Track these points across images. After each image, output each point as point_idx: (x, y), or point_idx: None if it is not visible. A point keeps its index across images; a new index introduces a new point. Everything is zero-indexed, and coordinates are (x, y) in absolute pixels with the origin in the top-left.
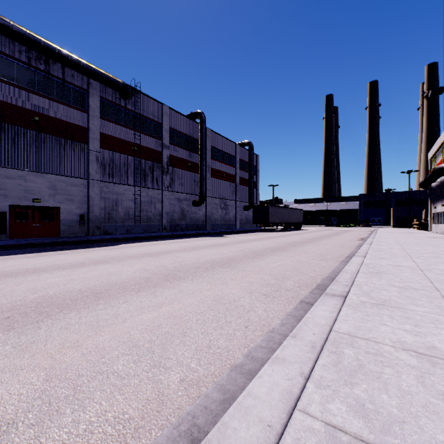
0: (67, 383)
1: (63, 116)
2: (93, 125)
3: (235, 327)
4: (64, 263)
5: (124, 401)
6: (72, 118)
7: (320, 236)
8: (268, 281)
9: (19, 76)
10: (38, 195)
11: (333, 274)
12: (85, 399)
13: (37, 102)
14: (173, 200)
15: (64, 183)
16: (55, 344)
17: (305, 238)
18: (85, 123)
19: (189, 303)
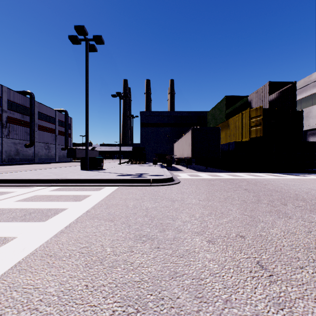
0: None
1: None
2: None
3: None
4: None
5: None
6: None
7: None
8: None
9: None
10: None
11: None
12: None
13: None
14: (10, 144)
15: None
16: None
17: None
18: None
19: None
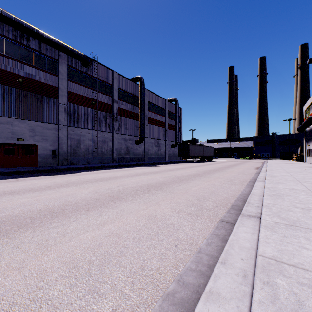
0: None
1: (40, 78)
2: (62, 85)
3: (166, 245)
4: (35, 186)
5: None
6: (47, 80)
7: (227, 166)
8: (192, 201)
9: (7, 49)
10: (21, 136)
11: (242, 195)
12: None
13: (21, 68)
14: (120, 140)
15: (40, 127)
16: (2, 265)
17: (216, 168)
18: (56, 83)
19: (128, 222)
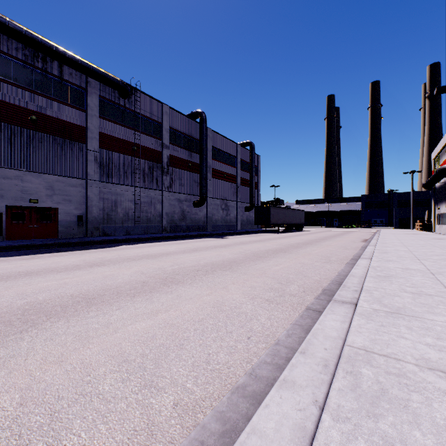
0: (44, 409)
1: (61, 115)
2: (91, 125)
3: (236, 338)
4: (58, 265)
5: (107, 432)
6: (70, 118)
7: (323, 238)
8: (271, 285)
9: (16, 74)
10: (35, 196)
11: (339, 277)
12: (62, 430)
13: (34, 100)
14: (173, 201)
15: (62, 183)
16: (37, 359)
17: (307, 240)
18: (84, 122)
19: (187, 310)
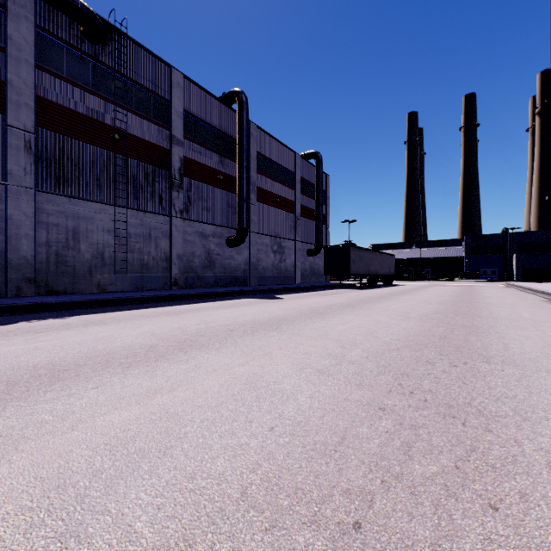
0: None
1: None
2: (17, 78)
3: None
4: None
5: None
6: None
7: (459, 298)
8: None
9: None
10: None
11: None
12: None
13: None
14: (191, 235)
15: None
16: None
17: (442, 303)
18: None
19: None
